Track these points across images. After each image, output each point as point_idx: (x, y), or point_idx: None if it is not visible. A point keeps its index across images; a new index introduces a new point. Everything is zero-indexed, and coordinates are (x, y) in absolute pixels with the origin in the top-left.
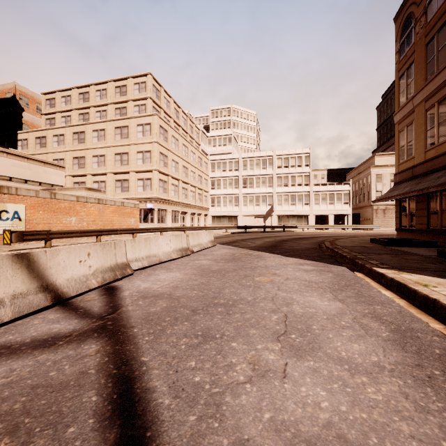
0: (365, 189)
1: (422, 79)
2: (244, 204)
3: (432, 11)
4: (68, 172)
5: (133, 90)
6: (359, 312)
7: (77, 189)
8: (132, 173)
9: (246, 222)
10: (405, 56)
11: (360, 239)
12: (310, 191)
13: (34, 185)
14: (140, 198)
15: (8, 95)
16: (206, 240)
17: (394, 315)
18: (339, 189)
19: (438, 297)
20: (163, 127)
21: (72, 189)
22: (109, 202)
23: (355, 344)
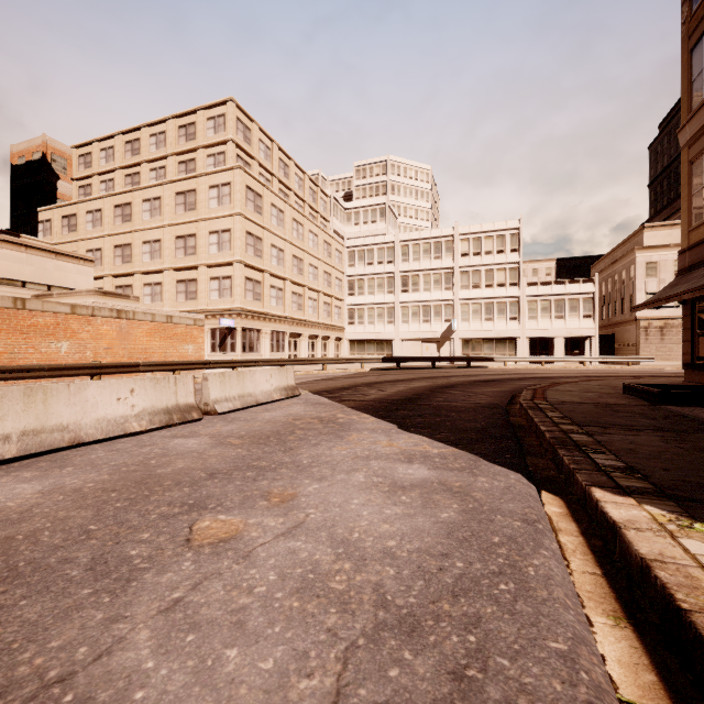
0: (625, 290)
1: None
2: (404, 320)
3: None
4: (108, 270)
5: (205, 129)
6: None
7: (83, 293)
8: (202, 269)
9: (407, 351)
10: (703, 1)
11: (605, 384)
12: (520, 296)
13: (39, 289)
14: (214, 310)
15: (35, 156)
16: (270, 387)
17: None
18: (573, 290)
19: None
20: (253, 190)
21: (77, 295)
22: (140, 316)
23: None
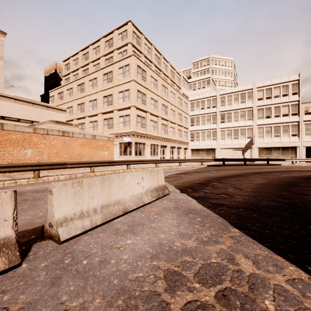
0: None
1: None
2: (222, 138)
3: None
4: (75, 116)
5: (117, 40)
6: None
7: (46, 122)
8: (115, 112)
9: (223, 155)
10: None
11: None
12: (299, 121)
13: None
14: (121, 133)
15: (53, 71)
16: (141, 189)
17: None
18: None
19: None
20: (141, 68)
21: (44, 123)
22: (76, 135)
23: None
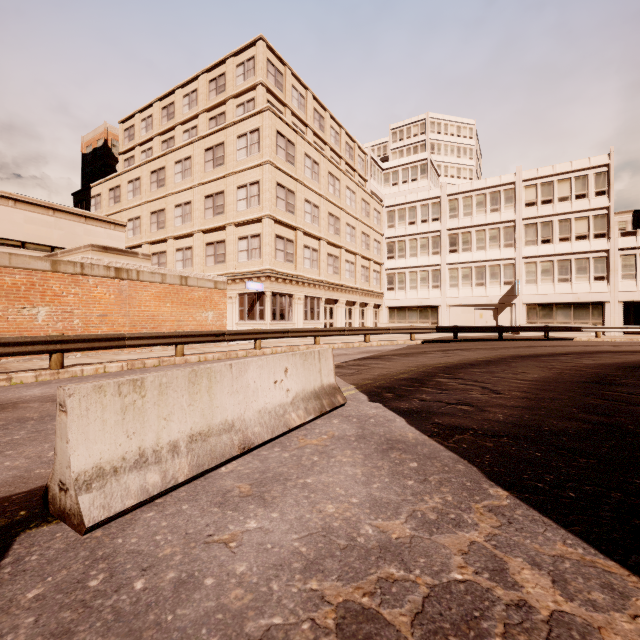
0: None
1: None
2: (452, 284)
3: None
4: (145, 237)
5: (235, 78)
6: None
7: (82, 250)
8: (230, 229)
9: (455, 319)
10: None
11: None
12: (610, 250)
13: None
14: (242, 273)
15: (99, 143)
16: (283, 395)
17: None
18: None
19: None
20: (284, 136)
21: (77, 252)
22: (146, 276)
23: None
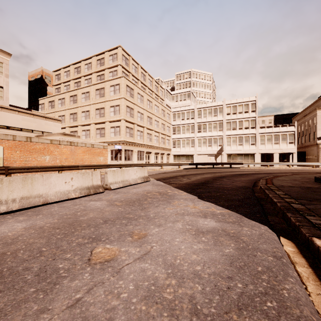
0: (311, 129)
1: None
2: (199, 145)
3: None
4: (67, 124)
5: (108, 60)
6: None
7: (56, 134)
8: (107, 123)
9: (200, 160)
10: None
11: (303, 177)
12: (256, 133)
13: (38, 133)
14: (112, 141)
15: (38, 76)
16: (136, 177)
17: None
18: (283, 130)
19: None
20: (129, 86)
21: (53, 135)
22: (80, 144)
23: None
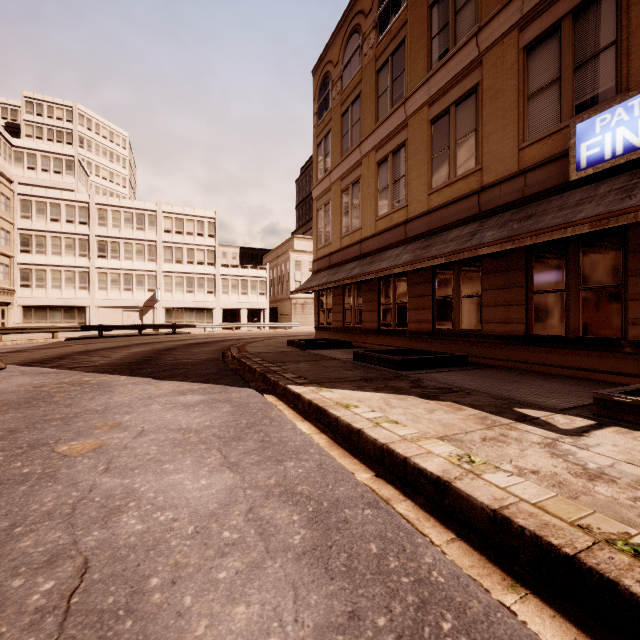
0: (284, 277)
1: (339, 153)
2: (102, 287)
3: (347, 79)
4: None
5: None
6: (261, 488)
7: None
8: None
9: (105, 319)
10: (323, 121)
11: (277, 341)
12: (216, 275)
13: None
14: None
15: None
16: None
17: (312, 476)
18: (254, 274)
19: (362, 424)
20: None
21: None
22: None
23: (239, 607)
